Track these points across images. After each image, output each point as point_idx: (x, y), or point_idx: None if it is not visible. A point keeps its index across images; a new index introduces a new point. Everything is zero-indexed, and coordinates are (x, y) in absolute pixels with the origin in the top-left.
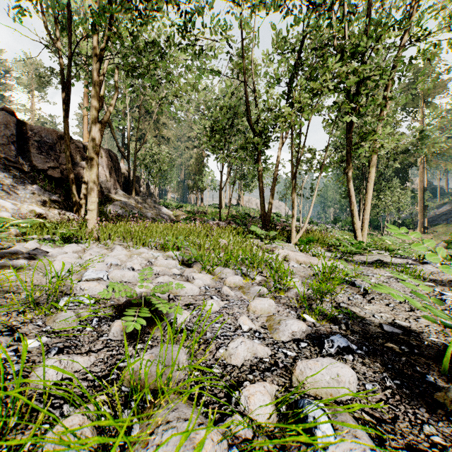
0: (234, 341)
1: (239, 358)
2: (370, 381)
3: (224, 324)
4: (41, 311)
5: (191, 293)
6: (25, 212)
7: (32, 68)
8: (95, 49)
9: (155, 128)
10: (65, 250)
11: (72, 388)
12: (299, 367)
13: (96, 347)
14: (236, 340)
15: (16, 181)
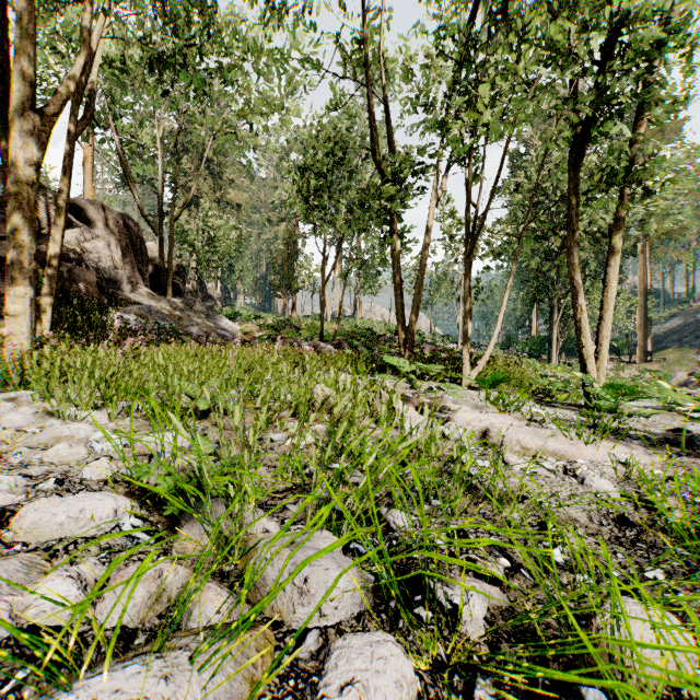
0: None
1: None
2: None
3: None
4: None
5: None
6: None
7: None
8: None
9: (215, 188)
10: None
11: None
12: None
13: None
14: None
15: None
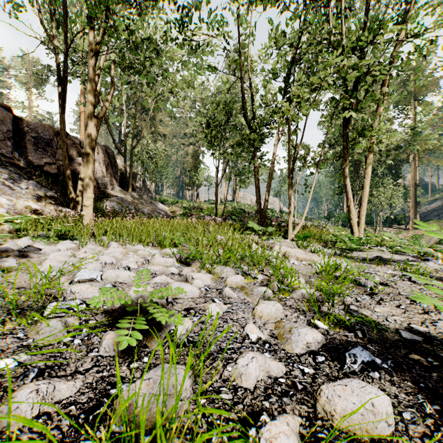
0: (243, 356)
1: (251, 379)
2: (405, 407)
3: (229, 333)
4: (24, 319)
5: (190, 295)
6: (21, 208)
7: (30, 65)
8: (91, 43)
9: (151, 125)
10: (58, 247)
11: (46, 437)
12: (324, 393)
13: (84, 367)
14: (245, 355)
15: (12, 176)
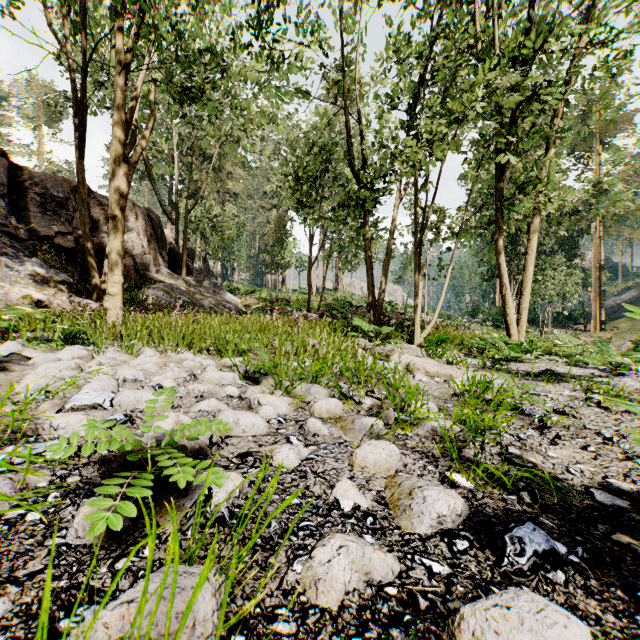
0: (324, 544)
1: (335, 589)
2: None
3: (306, 498)
4: None
5: (252, 431)
6: (17, 298)
7: (40, 93)
8: (119, 51)
9: (216, 180)
10: (60, 355)
11: None
12: (468, 624)
13: (28, 568)
14: (328, 541)
15: (6, 252)
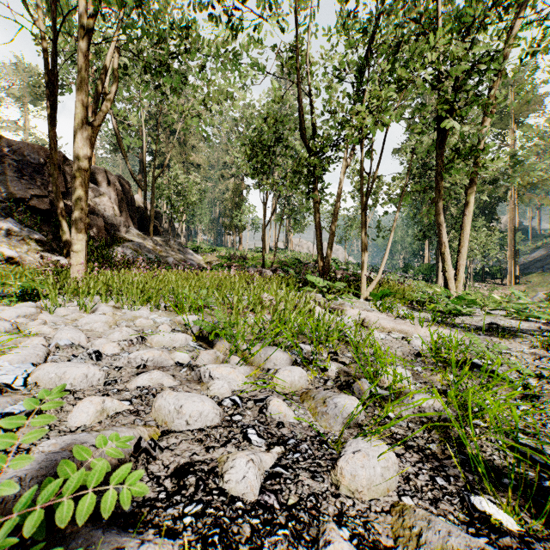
0: None
1: None
2: None
3: None
4: None
5: (198, 423)
6: None
7: (26, 75)
8: (82, 18)
9: (181, 152)
10: (4, 314)
11: None
12: None
13: None
14: None
15: None
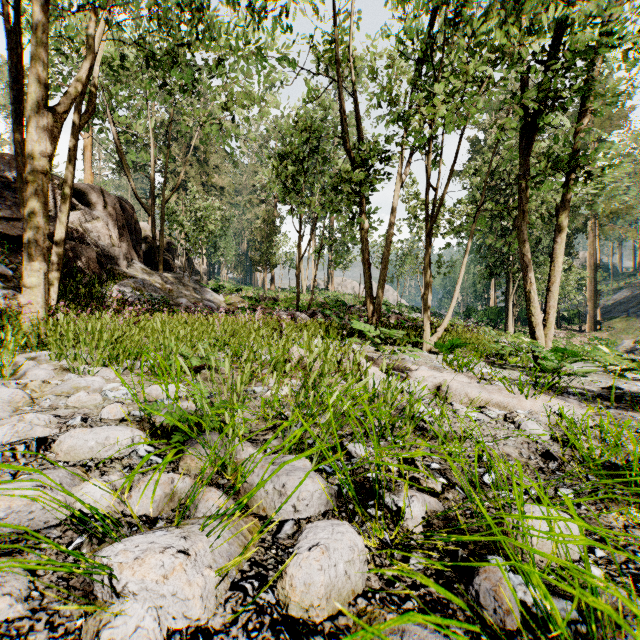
0: None
1: None
2: None
3: None
4: None
5: None
6: None
7: None
8: None
9: (201, 173)
10: None
11: None
12: None
13: None
14: None
15: None
